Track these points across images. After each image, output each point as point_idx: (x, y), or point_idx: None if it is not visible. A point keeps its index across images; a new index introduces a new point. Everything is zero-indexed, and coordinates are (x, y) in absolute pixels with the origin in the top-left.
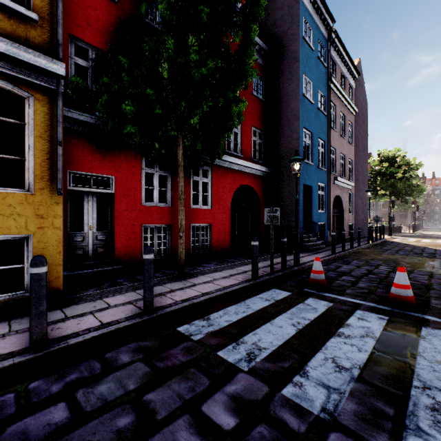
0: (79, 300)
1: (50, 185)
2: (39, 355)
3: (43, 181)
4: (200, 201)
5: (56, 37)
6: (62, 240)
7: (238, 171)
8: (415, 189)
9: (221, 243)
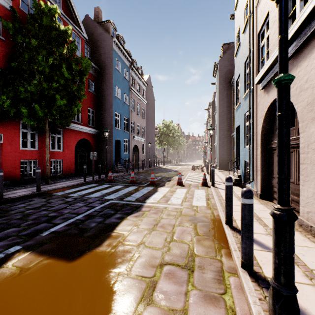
0: None
1: None
2: (3, 200)
3: None
4: (56, 147)
5: None
6: None
7: (79, 131)
8: (177, 142)
9: (69, 169)
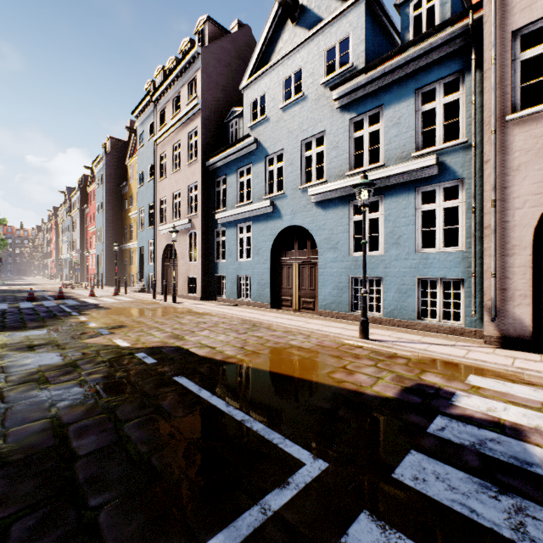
0: None
1: None
2: None
3: None
4: None
5: None
6: None
7: None
8: (0, 242)
9: None
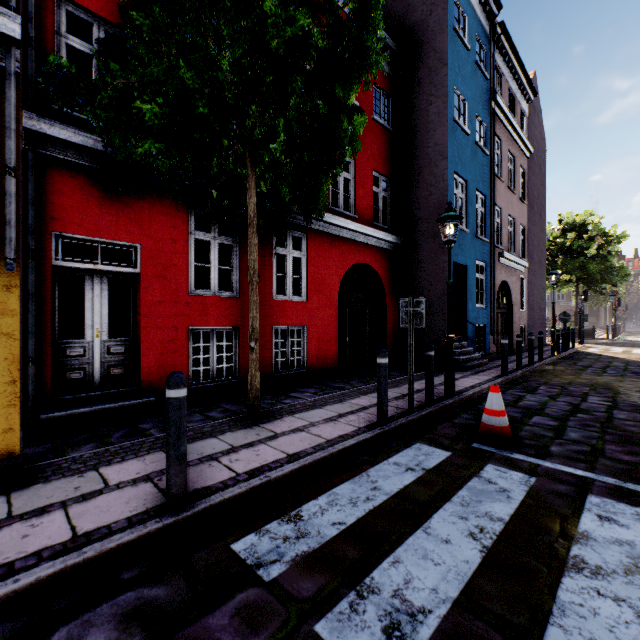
0: (53, 472)
1: None
2: None
3: None
4: (288, 288)
5: None
6: (18, 358)
7: (349, 240)
8: (616, 272)
9: (323, 357)
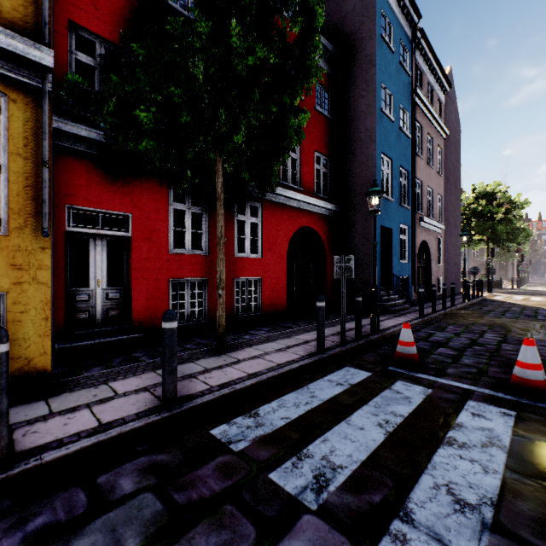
0: (75, 385)
1: (32, 223)
2: None
3: (21, 217)
4: (246, 248)
5: (41, 14)
6: (50, 301)
7: (296, 208)
8: (519, 233)
9: (274, 303)
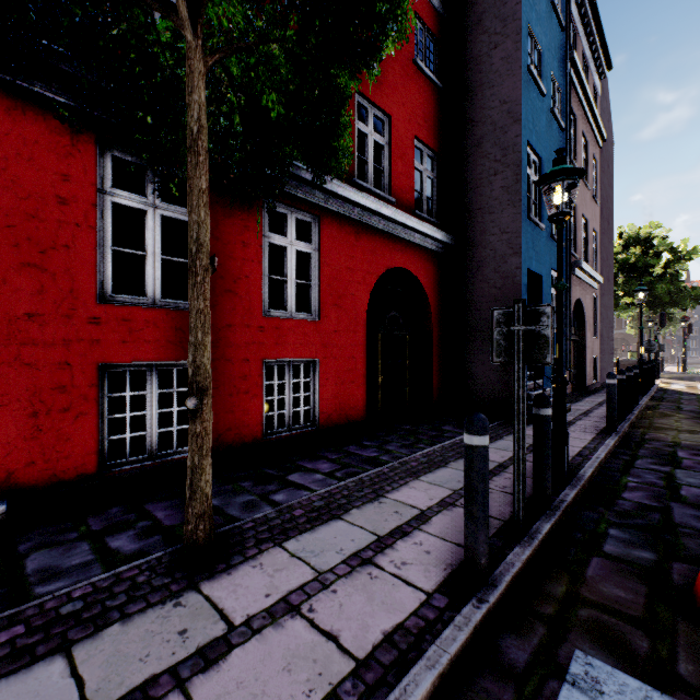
0: None
1: None
2: None
3: None
4: (289, 300)
5: None
6: None
7: (383, 233)
8: (687, 294)
9: (344, 406)
